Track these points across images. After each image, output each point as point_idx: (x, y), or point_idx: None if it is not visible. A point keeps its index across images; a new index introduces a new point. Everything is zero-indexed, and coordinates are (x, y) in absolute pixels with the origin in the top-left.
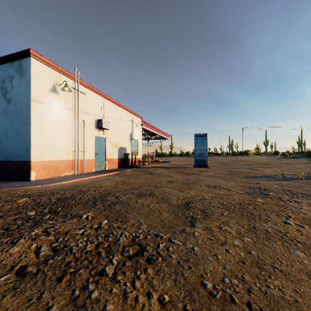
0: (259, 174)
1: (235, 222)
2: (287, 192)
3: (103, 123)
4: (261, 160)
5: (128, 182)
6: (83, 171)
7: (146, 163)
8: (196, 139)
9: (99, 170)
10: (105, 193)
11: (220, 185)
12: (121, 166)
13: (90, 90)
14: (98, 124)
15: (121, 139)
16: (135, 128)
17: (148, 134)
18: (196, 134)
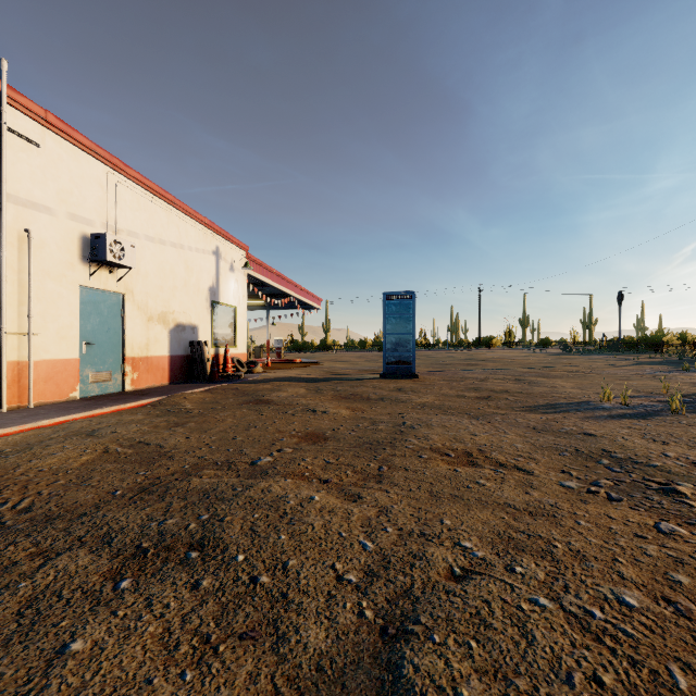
0: (554, 396)
1: None
2: None
3: (109, 247)
4: (525, 358)
5: (155, 446)
6: (27, 399)
7: (256, 367)
8: (386, 306)
9: (100, 394)
10: None
11: (483, 448)
12: (180, 379)
13: (60, 137)
14: (94, 250)
15: (182, 302)
16: (226, 273)
17: (268, 295)
18: (386, 293)
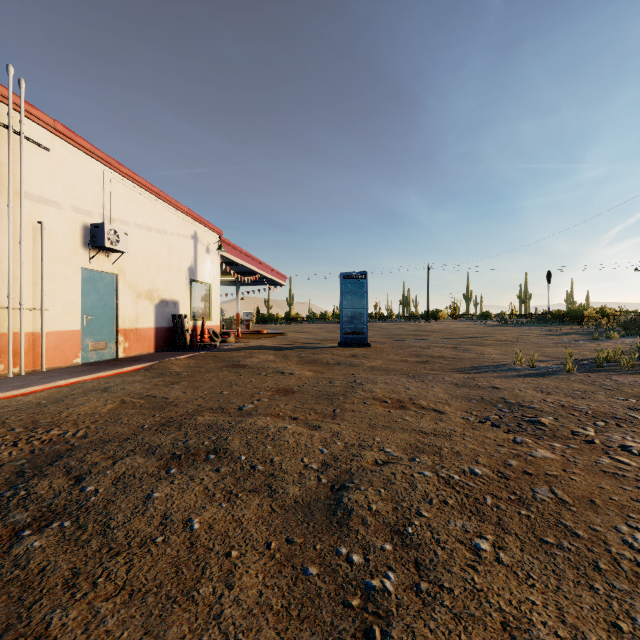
0: (479, 361)
1: (552, 610)
2: (576, 413)
3: (106, 235)
4: (465, 329)
5: (161, 398)
6: (40, 364)
7: (229, 337)
8: (343, 284)
9: (98, 360)
10: (50, 455)
11: (413, 397)
12: (164, 348)
13: (66, 142)
14: (93, 237)
15: (165, 280)
16: (203, 254)
17: (239, 273)
18: (343, 274)
